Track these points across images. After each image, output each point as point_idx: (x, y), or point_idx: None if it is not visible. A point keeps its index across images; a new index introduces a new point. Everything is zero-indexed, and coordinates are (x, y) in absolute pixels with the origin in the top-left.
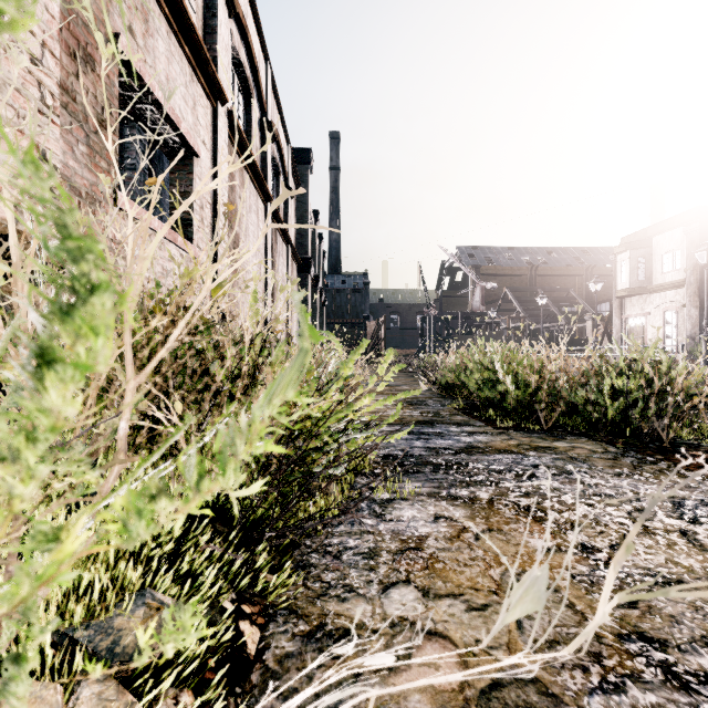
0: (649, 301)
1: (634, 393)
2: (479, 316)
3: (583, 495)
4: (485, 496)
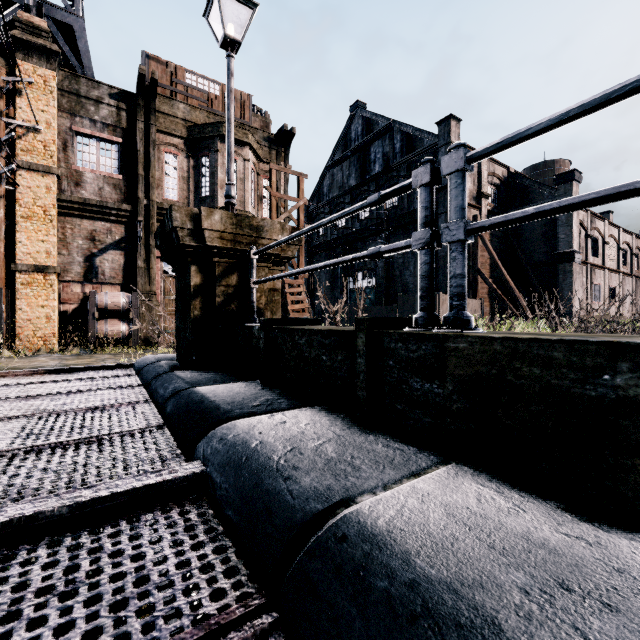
0: None
1: None
2: None
3: None
4: None
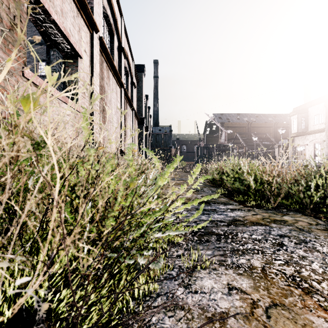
0: (307, 138)
1: (327, 187)
2: (224, 146)
3: (325, 263)
4: (257, 264)
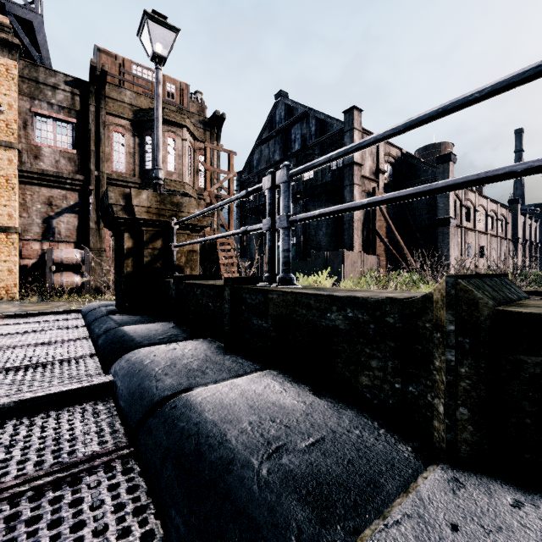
0: None
1: None
2: None
3: None
4: None
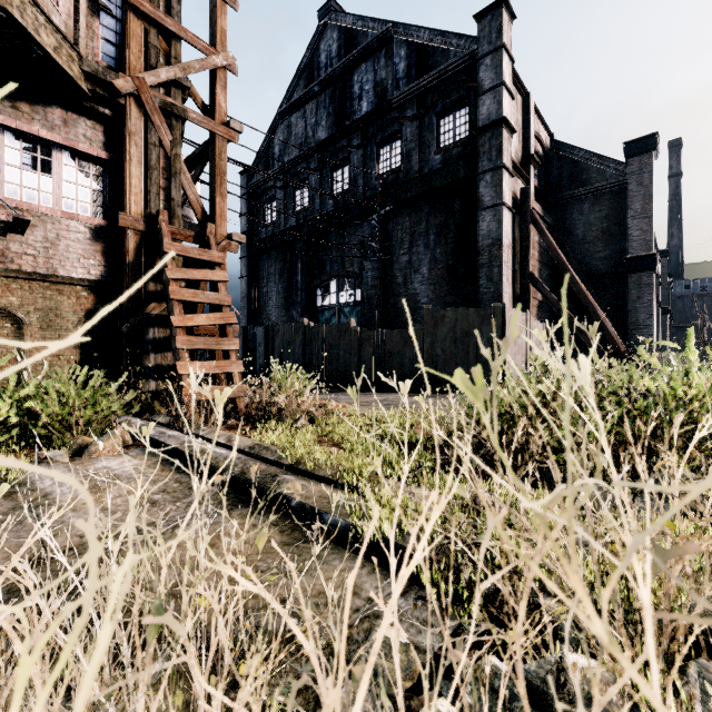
0: None
1: None
2: None
3: None
4: None
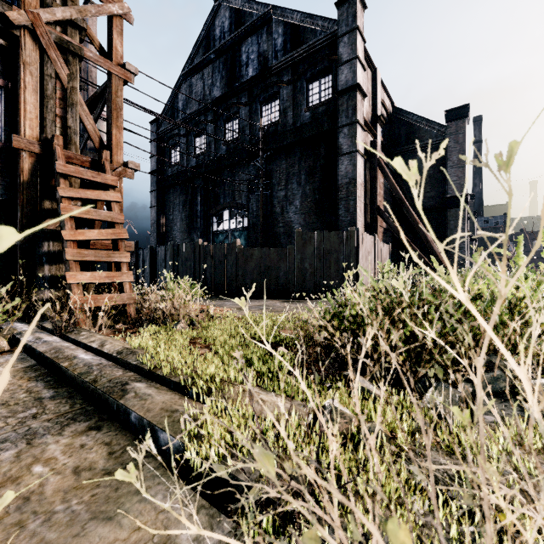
0: None
1: None
2: None
3: None
4: None
